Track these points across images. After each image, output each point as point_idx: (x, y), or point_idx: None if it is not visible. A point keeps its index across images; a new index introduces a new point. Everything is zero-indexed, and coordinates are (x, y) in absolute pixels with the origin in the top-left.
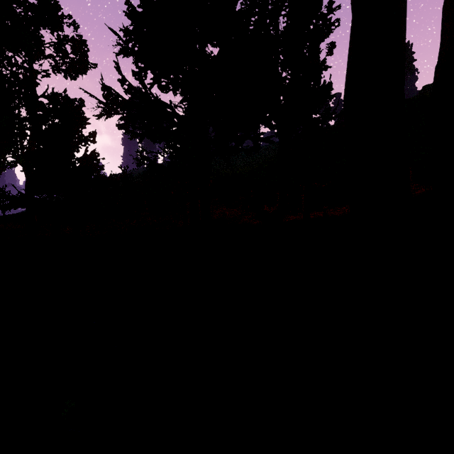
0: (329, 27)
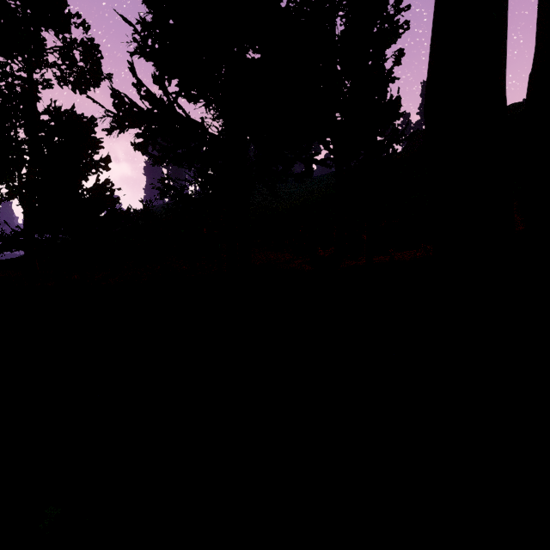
0: (396, 31)
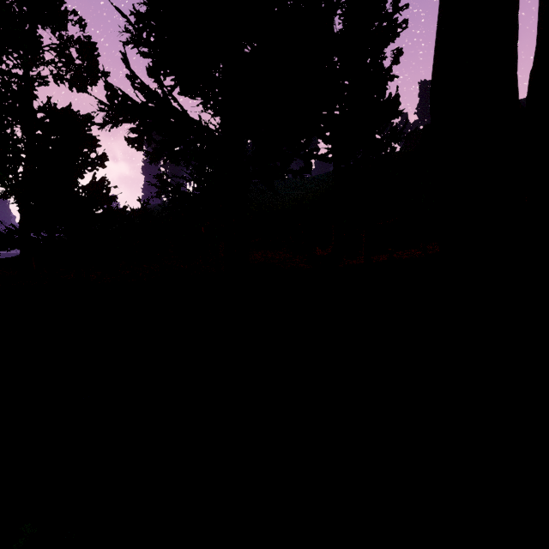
0: (395, 29)
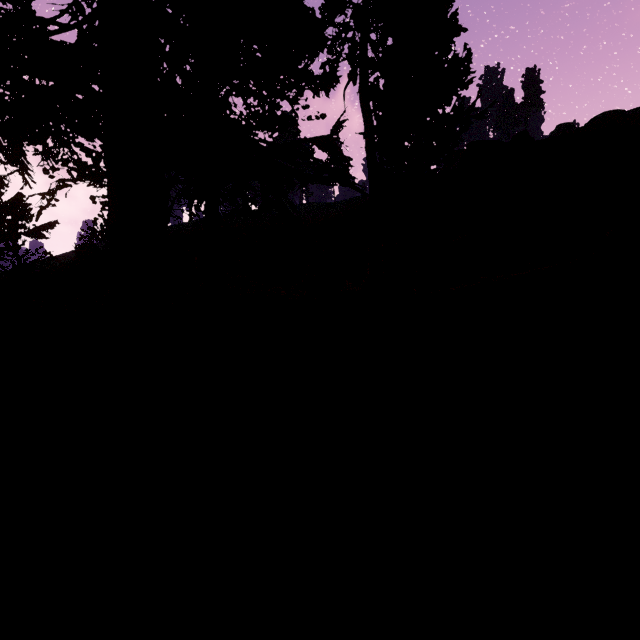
0: None
